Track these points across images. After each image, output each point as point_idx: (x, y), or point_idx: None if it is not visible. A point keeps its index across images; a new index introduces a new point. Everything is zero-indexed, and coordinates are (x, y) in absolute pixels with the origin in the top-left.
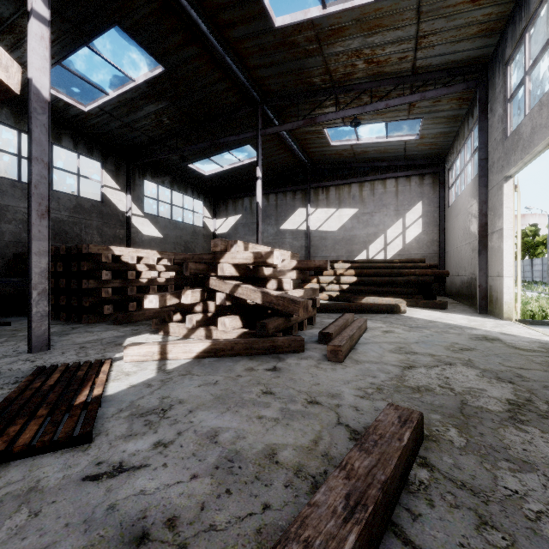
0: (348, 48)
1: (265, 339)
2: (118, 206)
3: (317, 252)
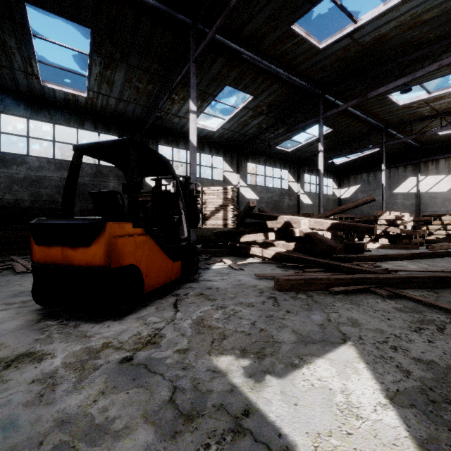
0: (448, 101)
1: (402, 244)
2: (294, 190)
3: (427, 208)
